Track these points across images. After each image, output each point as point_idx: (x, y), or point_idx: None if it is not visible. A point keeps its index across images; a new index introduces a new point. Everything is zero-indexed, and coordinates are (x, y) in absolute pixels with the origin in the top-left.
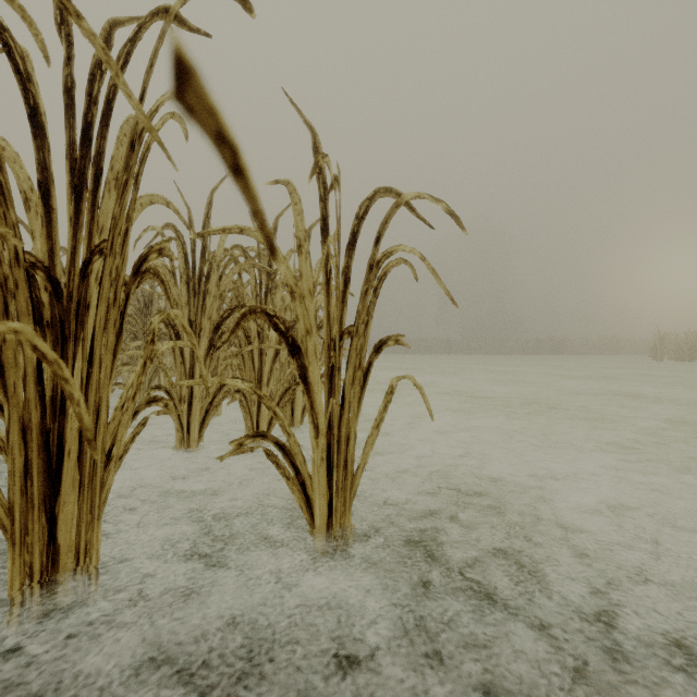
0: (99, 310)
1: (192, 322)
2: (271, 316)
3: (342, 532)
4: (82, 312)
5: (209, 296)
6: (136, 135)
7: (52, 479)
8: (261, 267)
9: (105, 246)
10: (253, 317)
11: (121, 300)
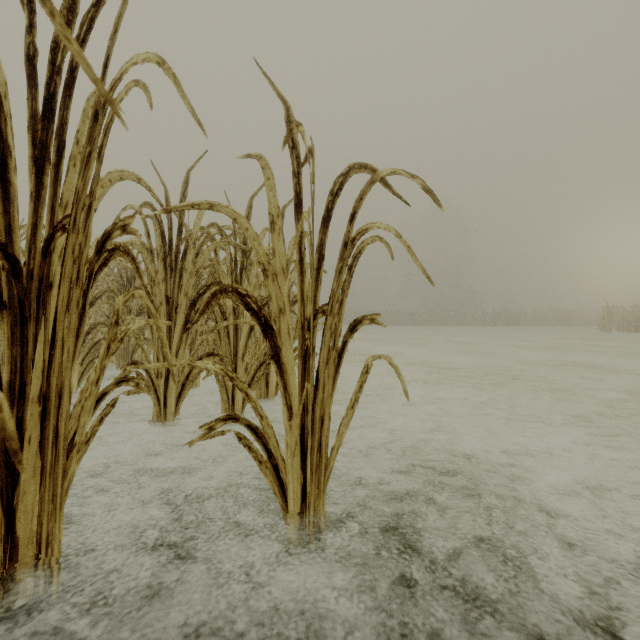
0: (61, 290)
1: (169, 299)
2: (243, 295)
3: (316, 515)
4: (44, 291)
5: (185, 273)
6: (100, 105)
7: (10, 469)
8: (236, 245)
9: (67, 222)
10: (224, 296)
11: (84, 278)
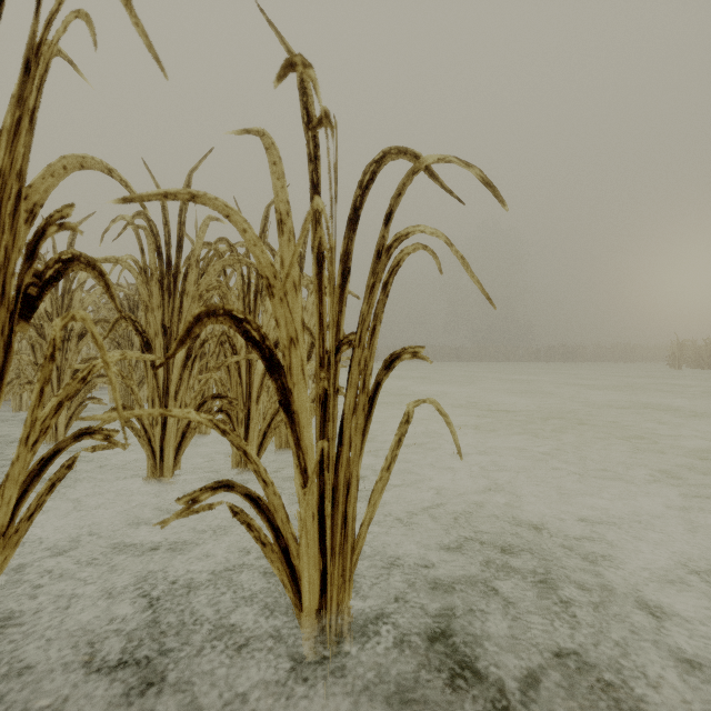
0: None
1: (166, 329)
2: (240, 319)
3: (340, 612)
4: None
5: (187, 298)
6: (32, 51)
7: None
8: (249, 263)
9: None
10: (212, 321)
11: (11, 294)
